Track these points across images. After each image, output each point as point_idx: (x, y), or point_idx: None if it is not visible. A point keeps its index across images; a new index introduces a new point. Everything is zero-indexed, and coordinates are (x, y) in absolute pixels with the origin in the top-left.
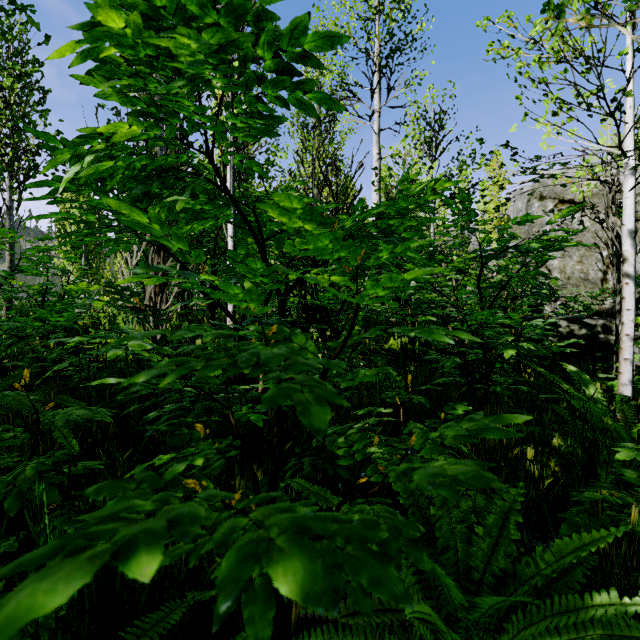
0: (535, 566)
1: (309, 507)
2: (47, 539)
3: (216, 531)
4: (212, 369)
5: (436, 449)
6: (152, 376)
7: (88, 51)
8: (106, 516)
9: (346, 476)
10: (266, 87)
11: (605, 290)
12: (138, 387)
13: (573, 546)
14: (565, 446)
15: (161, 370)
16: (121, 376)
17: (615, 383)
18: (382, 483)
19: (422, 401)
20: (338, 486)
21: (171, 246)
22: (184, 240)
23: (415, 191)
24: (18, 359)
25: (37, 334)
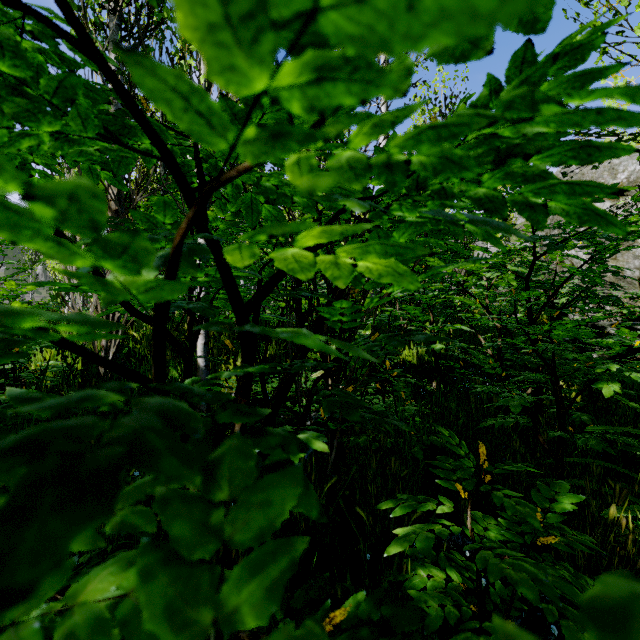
0: None
1: None
2: None
3: None
4: None
5: None
6: None
7: None
8: None
9: None
10: None
11: None
12: None
13: None
14: None
15: None
16: None
17: None
18: None
19: (523, 512)
20: None
21: None
22: None
23: None
24: None
25: None
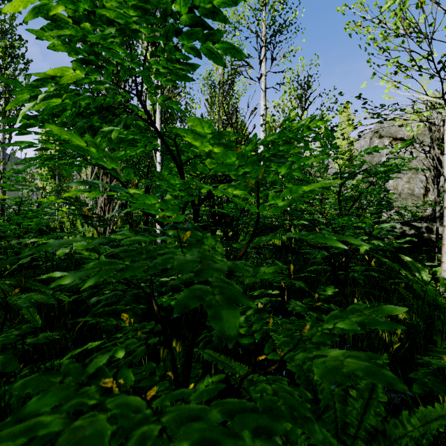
0: (403, 428)
1: (217, 375)
2: (4, 403)
3: (126, 444)
4: (132, 271)
5: (327, 337)
6: (77, 278)
7: (39, 8)
8: (26, 416)
9: (245, 345)
10: (183, 38)
11: (426, 202)
12: (77, 281)
13: (437, 414)
14: (408, 319)
15: (86, 272)
16: (77, 265)
17: (437, 269)
18: (279, 363)
19: (302, 286)
20: (238, 350)
21: (106, 166)
22: (116, 161)
23: (298, 125)
24: (5, 252)
25: (13, 234)
